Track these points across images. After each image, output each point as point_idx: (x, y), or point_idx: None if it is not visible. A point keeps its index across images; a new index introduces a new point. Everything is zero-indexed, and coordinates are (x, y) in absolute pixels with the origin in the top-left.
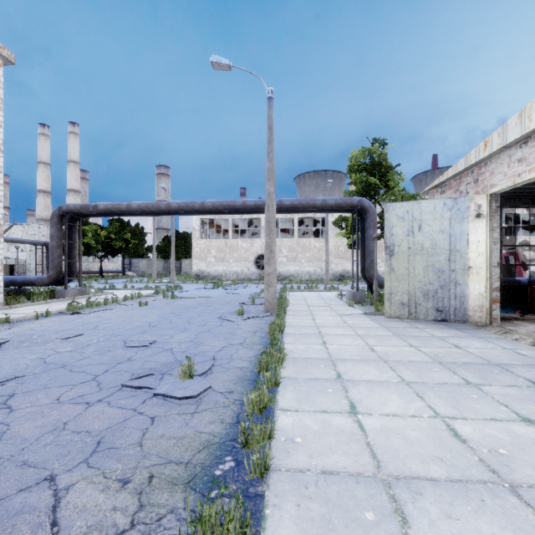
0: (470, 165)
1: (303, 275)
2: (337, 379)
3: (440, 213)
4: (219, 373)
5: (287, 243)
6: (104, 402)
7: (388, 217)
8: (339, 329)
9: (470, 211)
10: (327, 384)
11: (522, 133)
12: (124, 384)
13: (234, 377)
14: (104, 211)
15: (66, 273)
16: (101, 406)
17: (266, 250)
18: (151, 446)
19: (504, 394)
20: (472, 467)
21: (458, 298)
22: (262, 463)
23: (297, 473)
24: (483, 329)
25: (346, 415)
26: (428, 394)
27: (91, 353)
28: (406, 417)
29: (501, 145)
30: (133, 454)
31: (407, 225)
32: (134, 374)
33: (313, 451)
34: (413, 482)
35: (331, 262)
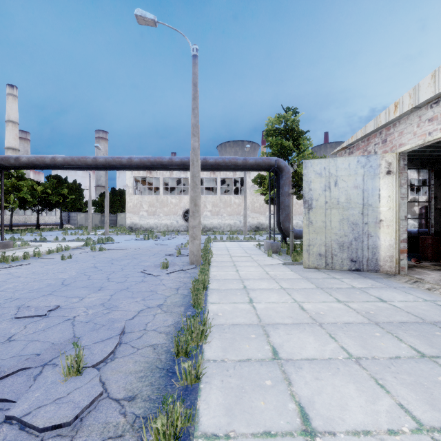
0: (379, 126)
1: (224, 227)
2: (274, 360)
3: (354, 170)
4: (124, 358)
5: (211, 199)
6: None
7: (306, 173)
8: (264, 282)
9: (381, 168)
10: (263, 371)
11: (436, 92)
12: None
13: (142, 365)
14: (26, 164)
15: None
16: None
17: (191, 203)
18: None
19: None
20: None
21: (370, 249)
22: None
23: None
24: (393, 278)
25: (300, 439)
26: (388, 379)
27: None
28: (383, 436)
29: (412, 105)
30: None
31: (324, 180)
32: None
33: None
34: None
35: (248, 216)
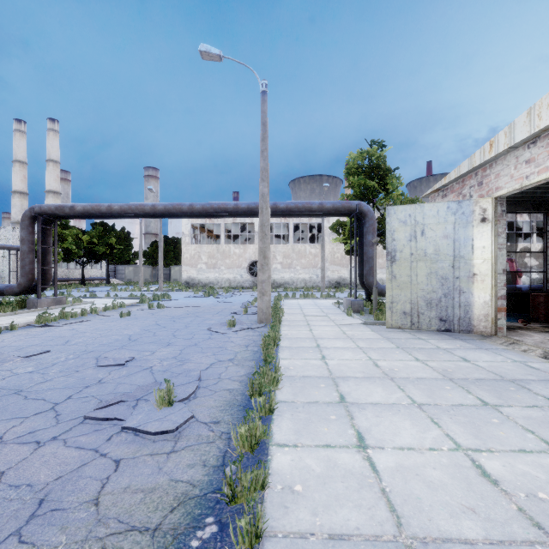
0: (474, 166)
1: (298, 282)
2: (340, 403)
3: (443, 217)
4: (204, 397)
5: (282, 249)
6: (58, 440)
7: (389, 221)
8: (339, 341)
9: (474, 215)
10: (329, 409)
11: (532, 132)
12: (86, 416)
13: (222, 402)
14: (81, 213)
15: (39, 281)
16: (54, 446)
17: (259, 256)
18: (110, 505)
19: (527, 417)
20: (512, 521)
21: (462, 307)
22: (252, 532)
23: (297, 540)
24: (489, 340)
25: (354, 449)
26: (444, 419)
27: (55, 374)
28: (424, 451)
29: (508, 145)
30: (84, 518)
31: (409, 229)
32: (101, 402)
33: (316, 505)
34: (445, 548)
35: (327, 269)
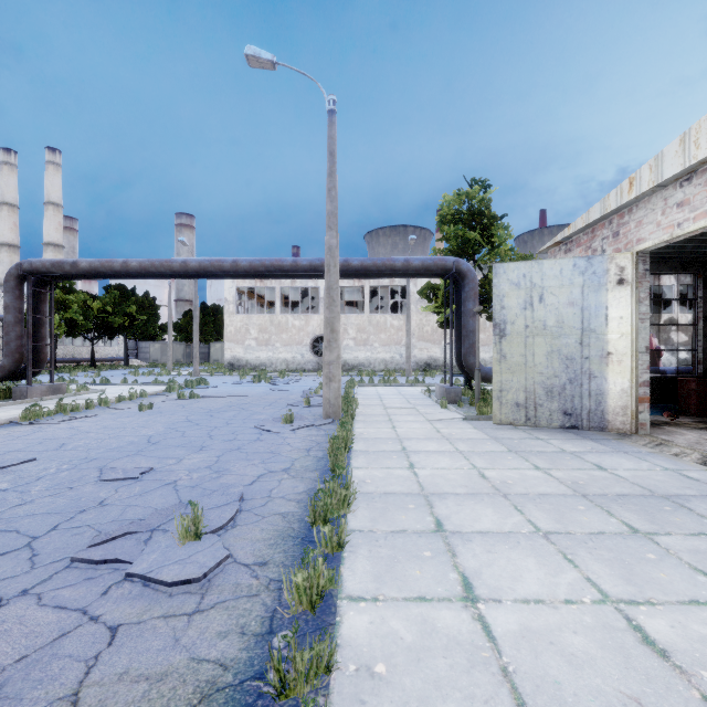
0: (608, 212)
1: (376, 364)
2: (436, 532)
3: (568, 278)
4: (247, 525)
5: (356, 321)
6: (30, 596)
7: (497, 283)
8: (432, 443)
9: (609, 275)
10: (422, 542)
11: (686, 165)
12: (75, 558)
13: (271, 533)
14: (87, 272)
15: (29, 362)
16: (22, 606)
17: (325, 329)
18: (95, 704)
19: (693, 550)
20: None
21: (593, 397)
22: None
23: None
24: (628, 440)
25: (459, 604)
26: (581, 554)
27: (39, 493)
28: (558, 605)
29: (654, 182)
30: None
31: (524, 294)
32: (99, 535)
33: (408, 697)
34: None
35: (414, 347)
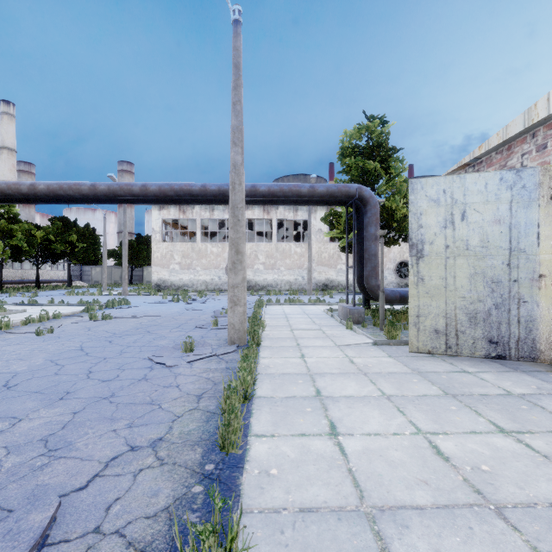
0: (535, 122)
1: (282, 285)
2: None
3: (494, 193)
4: None
5: (265, 248)
6: None
7: (414, 200)
8: (349, 382)
9: (541, 189)
10: None
11: None
12: None
13: None
14: None
15: None
16: None
17: (230, 250)
18: None
19: None
20: None
21: (523, 324)
22: None
23: None
24: None
25: None
26: None
27: None
28: None
29: None
30: None
31: (444, 211)
32: None
33: None
34: None
35: (314, 270)
